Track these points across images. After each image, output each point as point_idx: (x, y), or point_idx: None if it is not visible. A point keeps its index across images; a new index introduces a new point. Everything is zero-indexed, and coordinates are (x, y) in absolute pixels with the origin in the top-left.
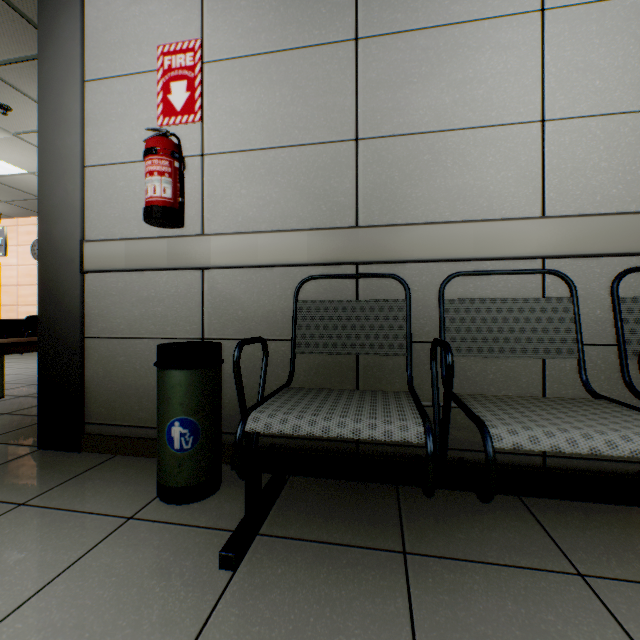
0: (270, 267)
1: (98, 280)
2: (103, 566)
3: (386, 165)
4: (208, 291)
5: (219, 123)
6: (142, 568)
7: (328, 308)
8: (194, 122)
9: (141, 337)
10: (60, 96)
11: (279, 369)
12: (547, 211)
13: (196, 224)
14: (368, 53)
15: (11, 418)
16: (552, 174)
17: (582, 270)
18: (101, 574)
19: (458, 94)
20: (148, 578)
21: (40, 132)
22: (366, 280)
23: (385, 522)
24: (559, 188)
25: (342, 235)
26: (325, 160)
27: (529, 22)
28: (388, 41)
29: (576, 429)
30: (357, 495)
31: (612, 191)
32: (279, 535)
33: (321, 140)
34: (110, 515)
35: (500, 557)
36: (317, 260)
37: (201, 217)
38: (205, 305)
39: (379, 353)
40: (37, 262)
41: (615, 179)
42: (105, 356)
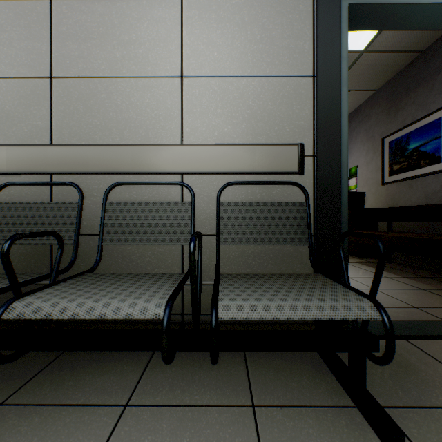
0: None
1: None
2: None
3: (74, 99)
4: None
5: None
6: None
7: (18, 208)
8: None
9: None
10: None
11: None
12: (185, 141)
13: None
14: (60, 11)
15: None
16: (188, 115)
17: (207, 183)
18: None
19: (126, 51)
20: None
21: None
22: (59, 187)
23: (20, 378)
24: (192, 125)
25: (34, 151)
26: (27, 91)
27: (173, 5)
28: (75, 4)
29: (84, 299)
30: (27, 356)
31: (225, 129)
32: None
33: (23, 75)
34: None
35: (80, 398)
36: (14, 170)
37: None
38: None
39: (53, 243)
40: None
41: (227, 121)
42: None
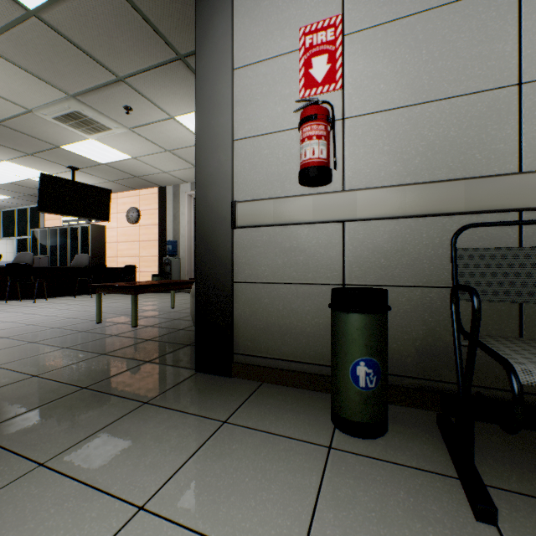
0: (418, 217)
1: (244, 234)
2: (350, 497)
3: None
4: (348, 241)
5: (360, 88)
6: (391, 506)
7: (494, 255)
8: (335, 90)
9: (283, 282)
10: (214, 84)
11: (425, 314)
12: None
13: (336, 181)
14: None
15: (155, 344)
16: None
17: None
18: (356, 506)
19: None
20: (408, 519)
21: (197, 116)
22: (532, 226)
23: None
24: None
25: (507, 182)
26: (479, 109)
27: None
28: None
29: None
30: None
31: None
32: (504, 488)
33: (475, 90)
34: (308, 442)
35: None
36: (476, 208)
37: (341, 175)
38: (345, 254)
39: None
40: (130, 225)
41: None
42: (251, 298)
